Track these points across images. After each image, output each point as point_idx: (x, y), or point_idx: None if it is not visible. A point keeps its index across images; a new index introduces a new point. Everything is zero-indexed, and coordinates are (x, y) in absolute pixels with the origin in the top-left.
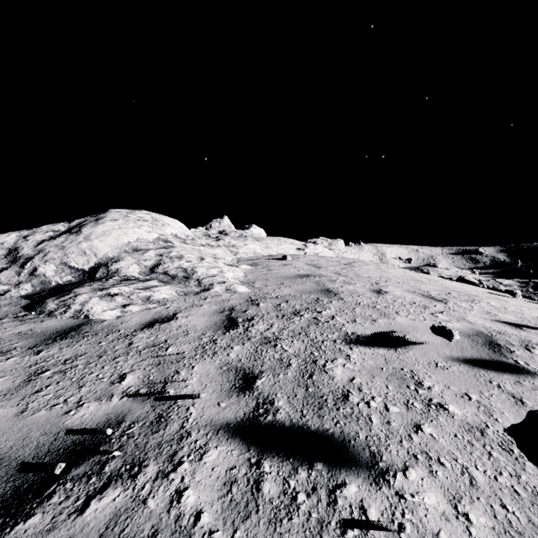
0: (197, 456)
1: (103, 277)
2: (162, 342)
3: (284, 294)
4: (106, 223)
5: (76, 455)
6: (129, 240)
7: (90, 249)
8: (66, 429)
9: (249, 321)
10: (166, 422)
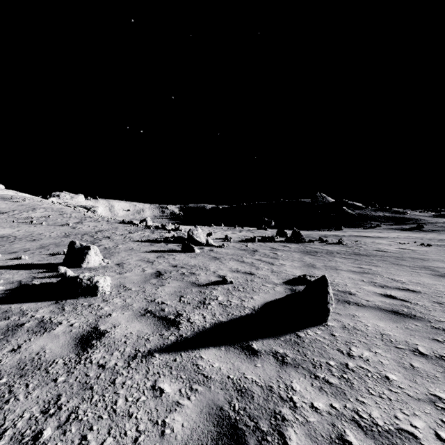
0: None
1: None
2: None
3: (4, 196)
4: None
5: None
6: None
7: None
8: None
9: None
10: None
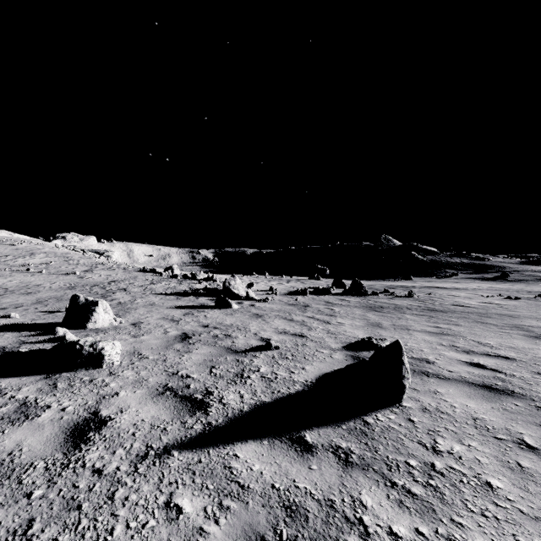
0: None
1: None
2: None
3: None
4: None
5: None
6: None
7: None
8: None
9: None
10: None
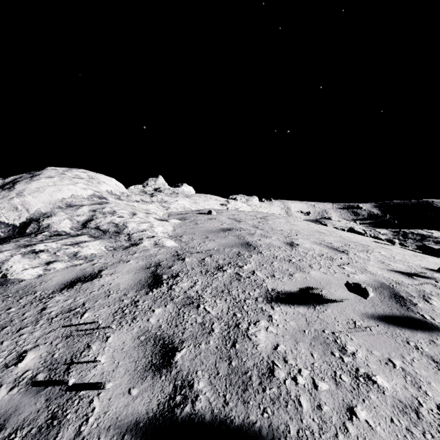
0: None
1: (33, 233)
2: (79, 306)
3: (208, 248)
4: (41, 179)
5: None
6: (63, 197)
7: (22, 204)
8: None
9: (173, 278)
10: (58, 426)
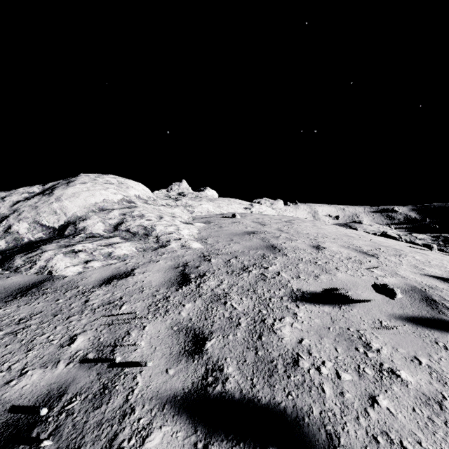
0: (138, 439)
1: (71, 234)
2: (117, 299)
3: (233, 250)
4: (76, 185)
5: (5, 439)
6: (96, 201)
7: (60, 209)
8: (3, 404)
9: (201, 277)
10: (109, 394)
